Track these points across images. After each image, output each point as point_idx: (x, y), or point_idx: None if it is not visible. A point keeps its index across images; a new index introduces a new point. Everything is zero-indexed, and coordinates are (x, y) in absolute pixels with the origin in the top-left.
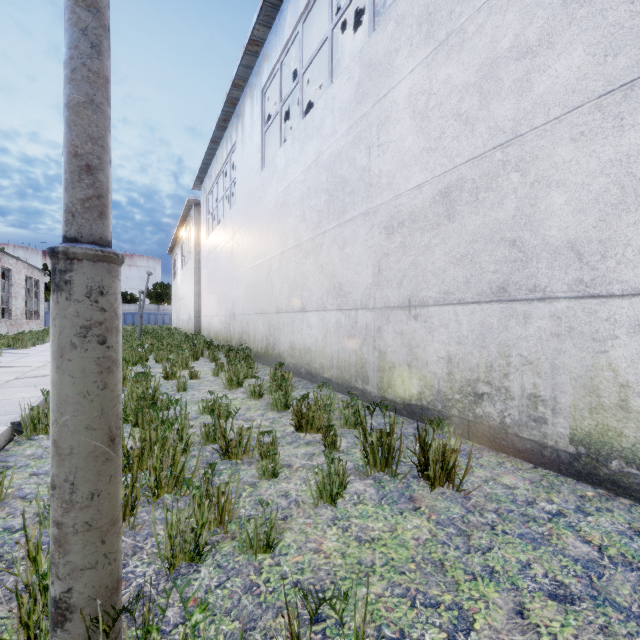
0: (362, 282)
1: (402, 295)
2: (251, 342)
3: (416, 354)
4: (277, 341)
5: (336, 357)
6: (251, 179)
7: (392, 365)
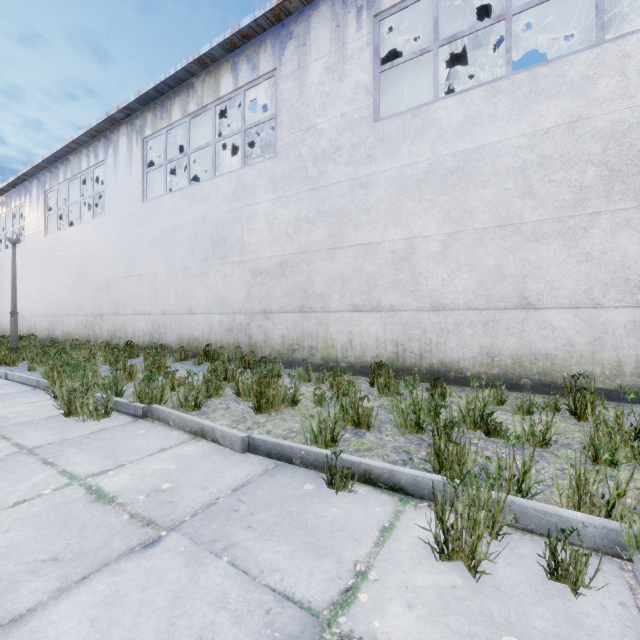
0: (90, 306)
1: (99, 312)
2: (38, 333)
3: (102, 330)
4: (55, 331)
5: (81, 334)
6: (38, 236)
7: (97, 334)
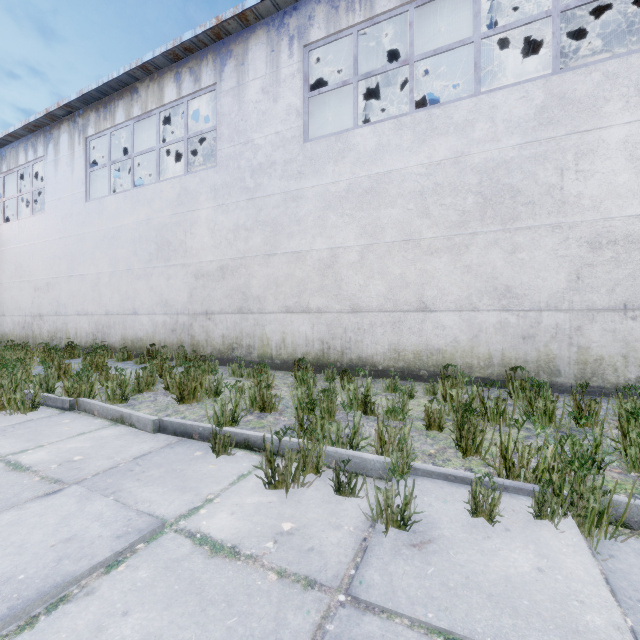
0: (28, 306)
1: (39, 312)
2: None
3: (42, 331)
4: None
5: (19, 335)
6: None
7: (36, 335)
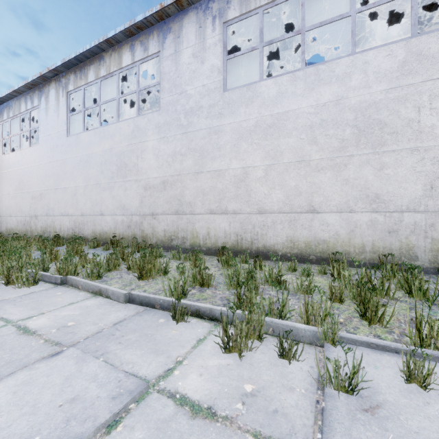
0: (27, 209)
1: (35, 214)
2: None
3: (37, 227)
4: (0, 227)
5: (21, 230)
6: None
7: (33, 230)
